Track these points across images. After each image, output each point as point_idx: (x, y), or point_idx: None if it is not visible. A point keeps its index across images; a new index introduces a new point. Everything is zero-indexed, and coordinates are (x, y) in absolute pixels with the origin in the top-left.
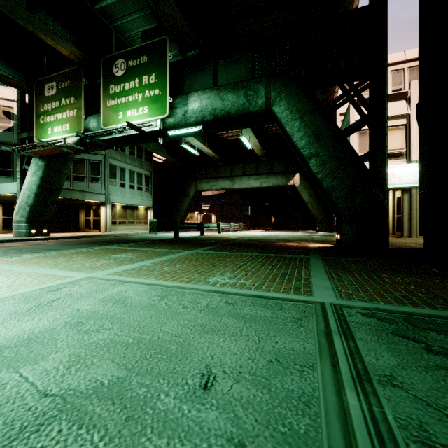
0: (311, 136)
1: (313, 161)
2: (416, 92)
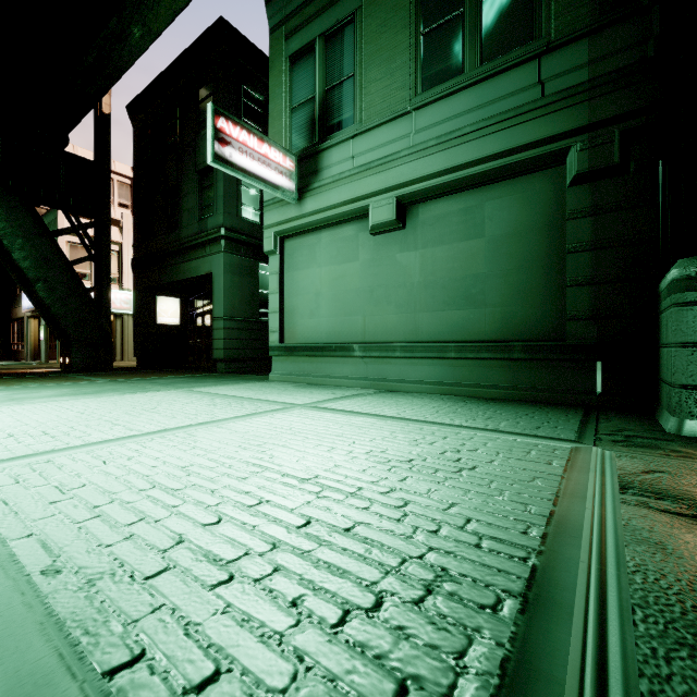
0: (39, 259)
1: (41, 285)
2: (128, 224)
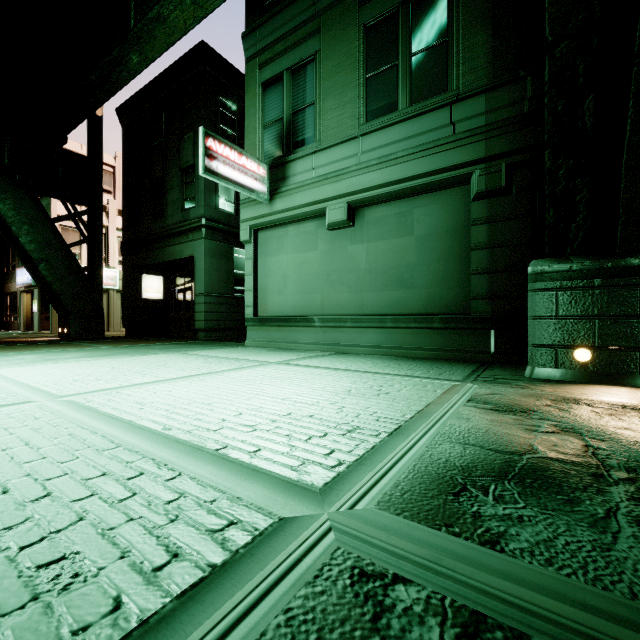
0: (42, 243)
1: (44, 265)
2: (113, 209)
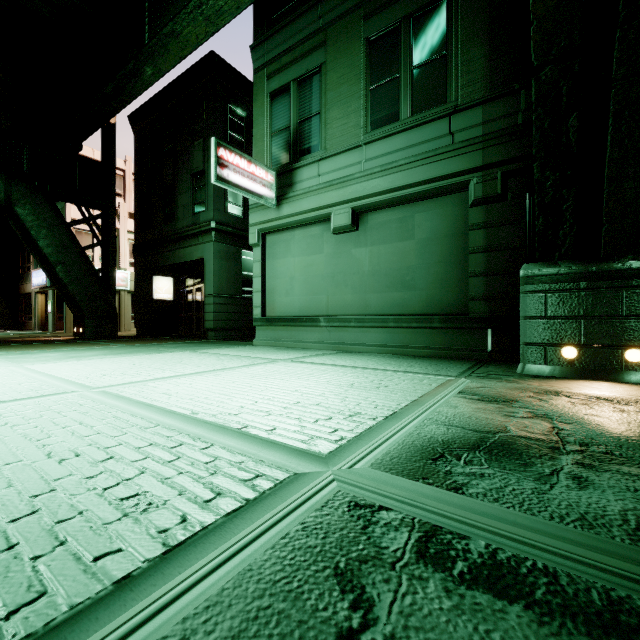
0: (59, 246)
1: (61, 268)
2: (124, 212)
